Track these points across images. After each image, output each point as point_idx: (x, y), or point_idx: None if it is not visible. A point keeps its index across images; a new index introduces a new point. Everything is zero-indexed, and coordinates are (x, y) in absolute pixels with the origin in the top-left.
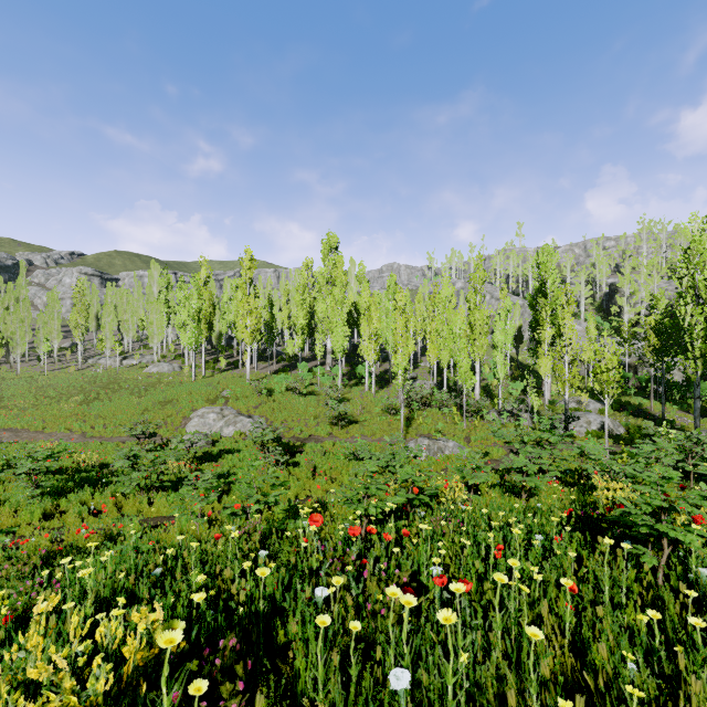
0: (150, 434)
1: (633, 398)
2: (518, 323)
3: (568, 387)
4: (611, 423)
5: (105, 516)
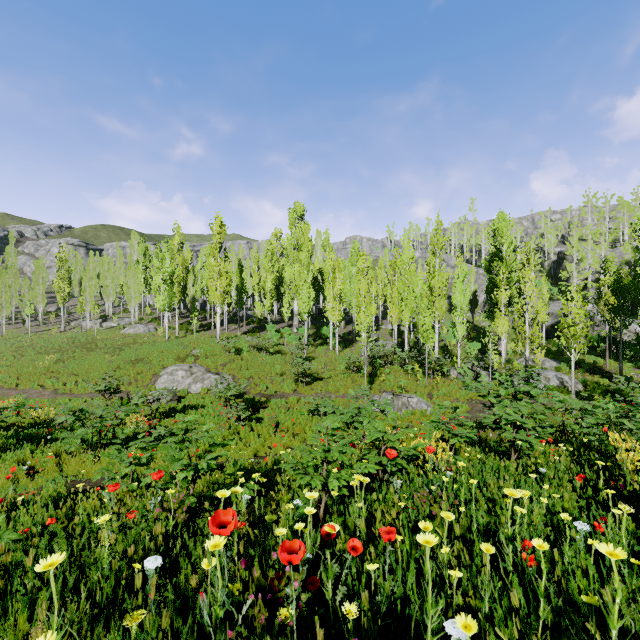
0: (115, 390)
1: (586, 356)
2: (473, 287)
3: (528, 344)
4: (569, 380)
5: (41, 477)
